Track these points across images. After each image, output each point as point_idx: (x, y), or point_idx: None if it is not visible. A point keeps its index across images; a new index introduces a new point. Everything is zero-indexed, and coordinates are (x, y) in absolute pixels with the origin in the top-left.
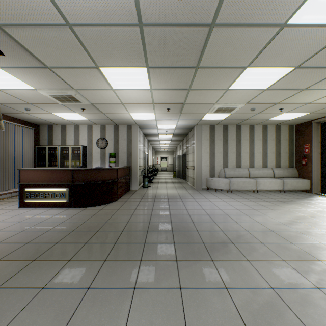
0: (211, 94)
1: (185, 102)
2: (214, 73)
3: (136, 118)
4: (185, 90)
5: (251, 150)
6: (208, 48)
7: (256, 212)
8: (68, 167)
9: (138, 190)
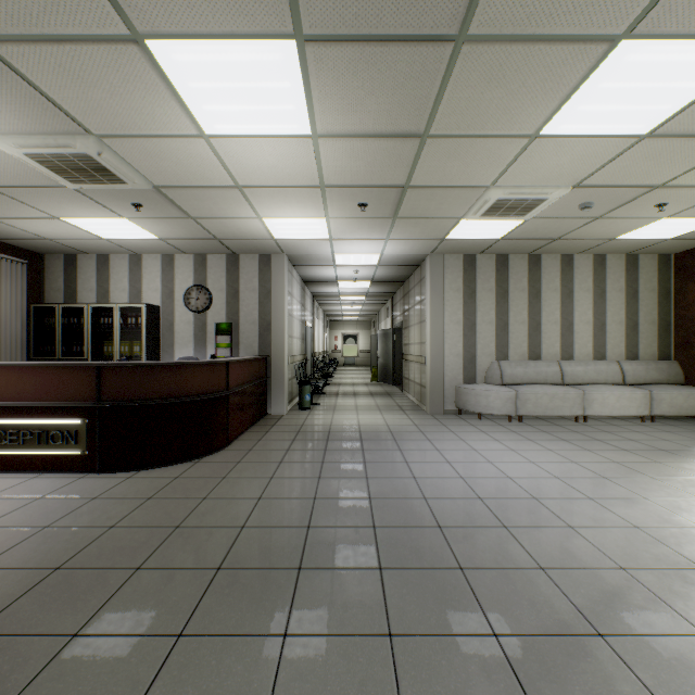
0: (484, 155)
1: (408, 183)
2: (511, 64)
3: (281, 234)
4: (413, 140)
5: (566, 315)
6: None
7: (615, 489)
8: (110, 358)
9: (288, 414)
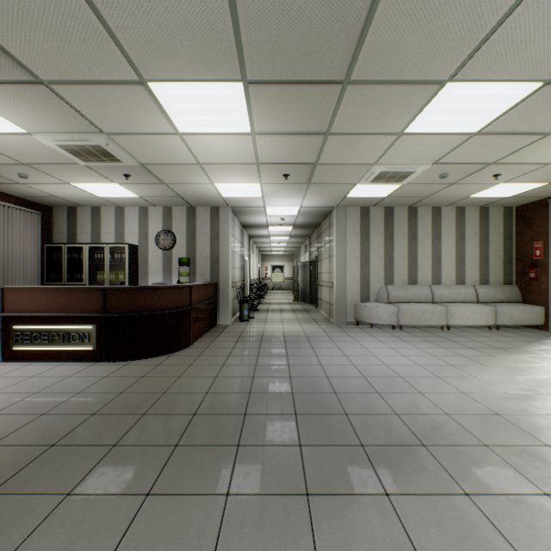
0: (368, 145)
1: (317, 161)
2: (379, 95)
3: (227, 194)
4: (319, 136)
5: (435, 252)
6: (371, 34)
7: (457, 371)
8: (102, 283)
9: (231, 325)
